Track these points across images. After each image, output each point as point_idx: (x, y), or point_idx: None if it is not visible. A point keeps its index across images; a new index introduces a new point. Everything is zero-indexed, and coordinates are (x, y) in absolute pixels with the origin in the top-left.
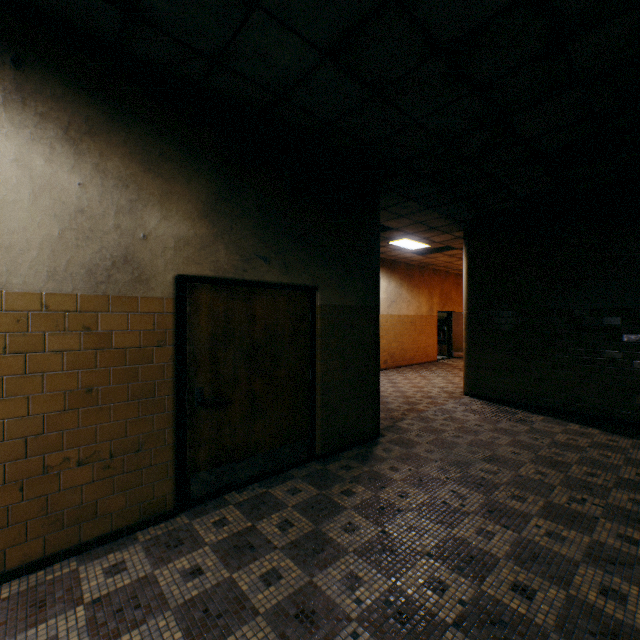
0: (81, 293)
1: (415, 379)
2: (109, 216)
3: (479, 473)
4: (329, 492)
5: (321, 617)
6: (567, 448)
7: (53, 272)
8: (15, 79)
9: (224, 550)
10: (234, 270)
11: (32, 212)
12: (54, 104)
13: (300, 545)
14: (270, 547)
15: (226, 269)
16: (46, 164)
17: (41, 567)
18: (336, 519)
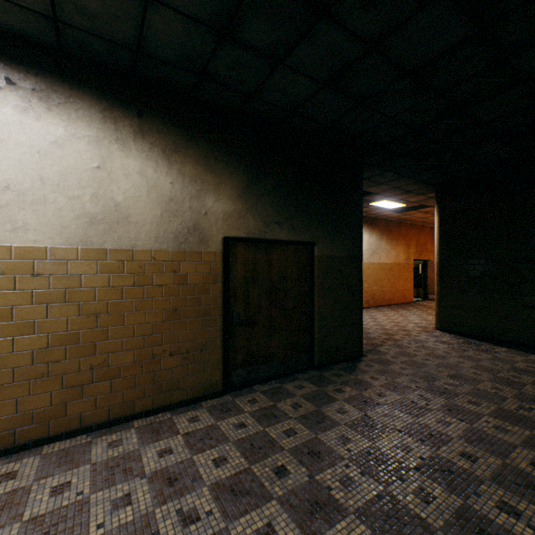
0: (171, 250)
1: (393, 316)
2: (186, 201)
3: (443, 385)
4: (325, 389)
5: (324, 455)
6: (524, 373)
7: (157, 237)
8: (139, 124)
9: (257, 416)
10: (259, 232)
11: (147, 202)
12: (158, 136)
13: (307, 417)
14: (287, 417)
15: (254, 232)
16: (154, 173)
17: (151, 414)
18: (331, 405)
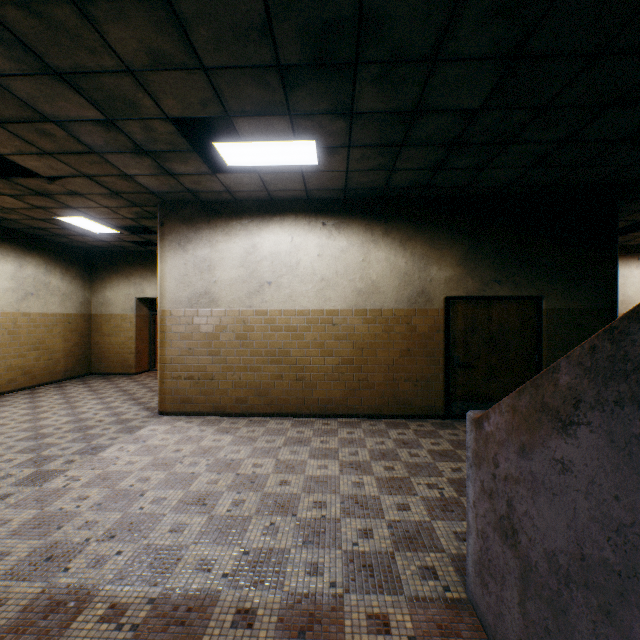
0: (405, 308)
1: None
2: (415, 273)
3: None
4: None
5: None
6: None
7: (396, 300)
8: (385, 228)
9: None
10: (477, 291)
11: (390, 278)
12: (396, 232)
13: None
14: None
15: (472, 291)
16: (394, 257)
17: (392, 418)
18: None
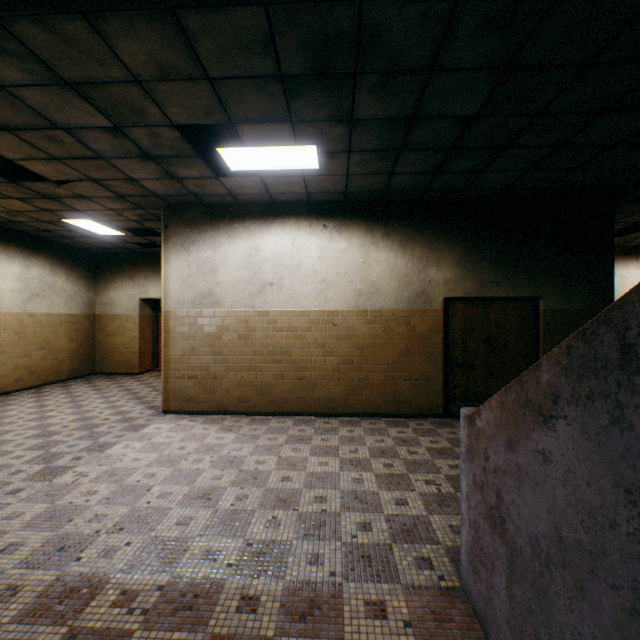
0: (405, 309)
1: None
2: (415, 275)
3: None
4: None
5: None
6: None
7: (396, 301)
8: (385, 230)
9: None
10: (475, 292)
11: (389, 279)
12: (396, 234)
13: None
14: None
15: (470, 292)
16: (394, 259)
17: (392, 417)
18: None
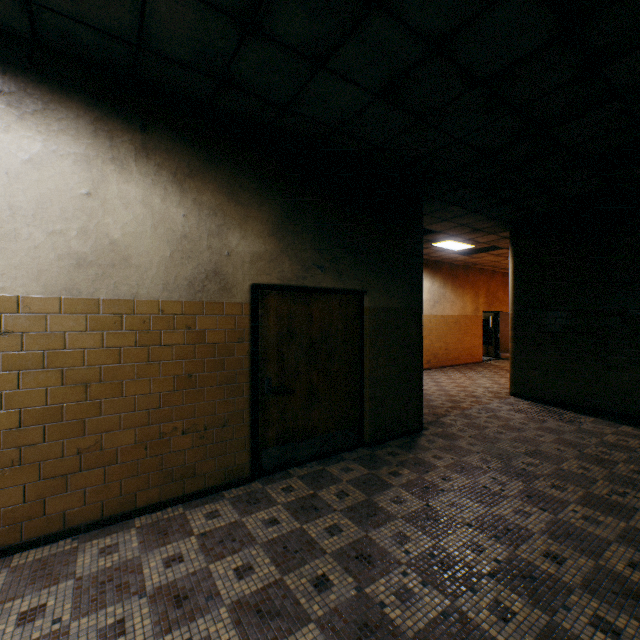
0: (184, 300)
1: (459, 379)
2: (203, 239)
3: (520, 465)
4: (378, 472)
5: (376, 560)
6: (615, 448)
7: (166, 284)
8: (142, 140)
9: (293, 509)
10: (296, 278)
11: (153, 239)
12: (167, 156)
13: (355, 510)
14: (330, 509)
15: (290, 278)
16: (162, 202)
17: (158, 509)
18: (385, 493)
